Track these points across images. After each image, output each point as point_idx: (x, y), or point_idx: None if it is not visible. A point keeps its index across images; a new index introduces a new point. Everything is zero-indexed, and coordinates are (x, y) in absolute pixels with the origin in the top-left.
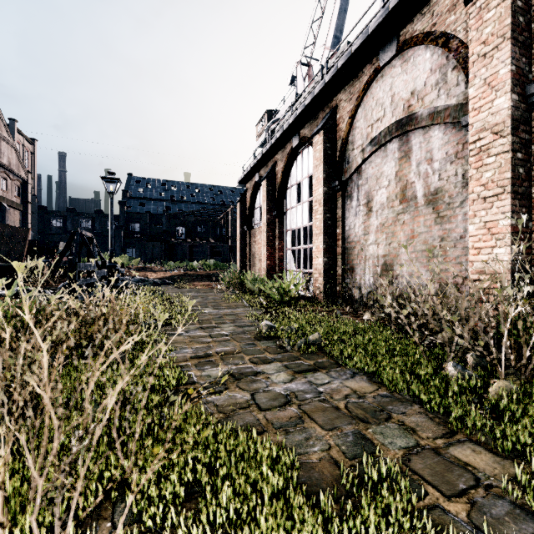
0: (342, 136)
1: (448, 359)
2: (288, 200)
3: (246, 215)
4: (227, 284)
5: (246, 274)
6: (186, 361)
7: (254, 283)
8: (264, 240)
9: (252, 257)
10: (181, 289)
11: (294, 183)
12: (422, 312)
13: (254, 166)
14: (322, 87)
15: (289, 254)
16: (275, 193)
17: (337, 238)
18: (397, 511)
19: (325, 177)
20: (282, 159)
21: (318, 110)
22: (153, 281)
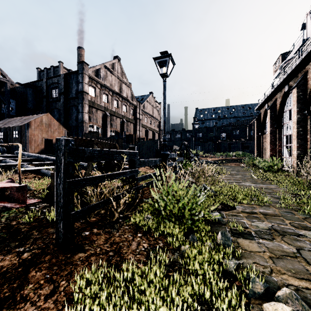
0: (309, 87)
1: (307, 183)
2: (284, 119)
3: (260, 127)
4: (246, 164)
5: (256, 159)
6: (223, 179)
7: (260, 163)
8: (268, 141)
9: (264, 150)
10: (223, 165)
11: (287, 110)
12: (310, 171)
13: (263, 102)
14: (295, 66)
15: (285, 148)
16: (276, 115)
17: (307, 140)
18: (255, 191)
19: (298, 110)
20: (279, 97)
21: (297, 73)
22: (210, 162)
